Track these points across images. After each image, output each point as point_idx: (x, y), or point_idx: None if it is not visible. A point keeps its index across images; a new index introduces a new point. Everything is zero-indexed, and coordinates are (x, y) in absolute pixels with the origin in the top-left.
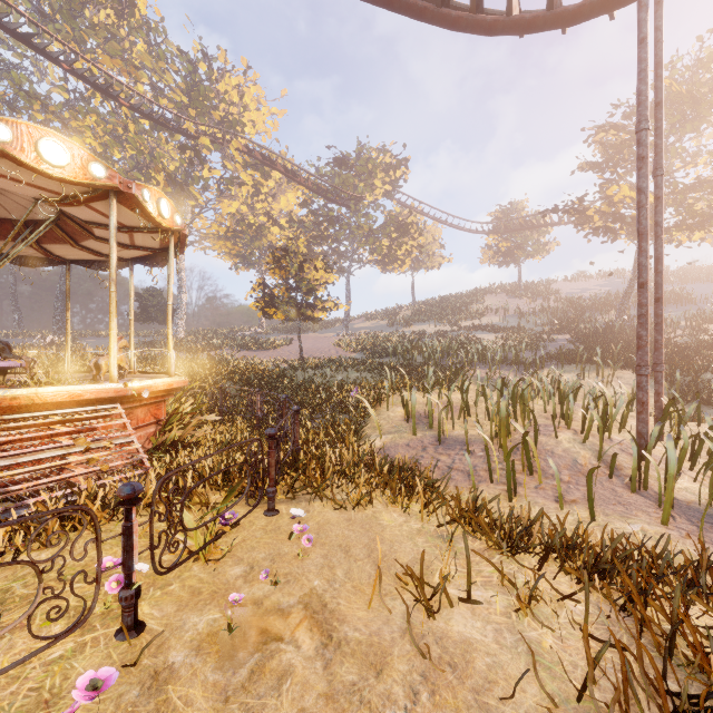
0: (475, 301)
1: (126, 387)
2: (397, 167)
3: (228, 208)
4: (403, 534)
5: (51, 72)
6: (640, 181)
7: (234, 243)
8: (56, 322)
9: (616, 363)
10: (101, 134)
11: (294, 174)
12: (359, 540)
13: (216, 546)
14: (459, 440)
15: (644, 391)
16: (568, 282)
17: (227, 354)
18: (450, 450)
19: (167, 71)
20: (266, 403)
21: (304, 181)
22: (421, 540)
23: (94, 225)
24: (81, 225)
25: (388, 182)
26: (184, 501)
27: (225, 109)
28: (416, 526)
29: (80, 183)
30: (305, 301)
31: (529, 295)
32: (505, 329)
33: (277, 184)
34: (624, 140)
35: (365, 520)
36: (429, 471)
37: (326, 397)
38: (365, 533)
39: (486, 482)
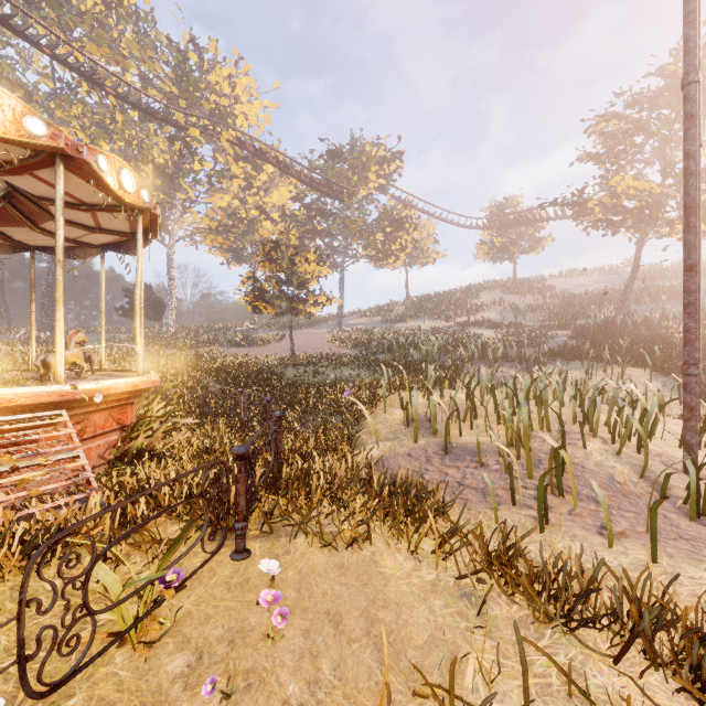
0: (470, 297)
1: (75, 389)
2: (391, 161)
3: (220, 202)
4: (413, 590)
5: (37, 61)
6: (687, 143)
7: (225, 237)
8: (42, 318)
9: (625, 360)
10: (88, 124)
11: (286, 166)
12: (354, 602)
13: (154, 618)
14: (468, 449)
15: (693, 394)
16: (563, 278)
17: (217, 351)
18: (459, 462)
19: (156, 60)
20: (253, 403)
21: (297, 173)
22: (438, 603)
23: (48, 202)
24: (37, 204)
25: (382, 175)
26: (89, 572)
27: (216, 101)
28: (429, 577)
29: (12, 140)
30: (297, 295)
31: (525, 291)
32: (501, 325)
33: (270, 178)
34: (626, 130)
35: (362, 567)
36: (437, 491)
37: (318, 396)
38: (362, 588)
39: (506, 505)
